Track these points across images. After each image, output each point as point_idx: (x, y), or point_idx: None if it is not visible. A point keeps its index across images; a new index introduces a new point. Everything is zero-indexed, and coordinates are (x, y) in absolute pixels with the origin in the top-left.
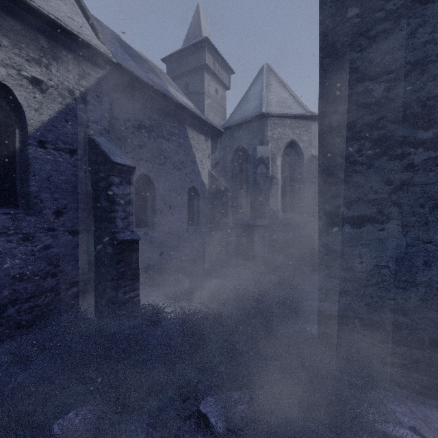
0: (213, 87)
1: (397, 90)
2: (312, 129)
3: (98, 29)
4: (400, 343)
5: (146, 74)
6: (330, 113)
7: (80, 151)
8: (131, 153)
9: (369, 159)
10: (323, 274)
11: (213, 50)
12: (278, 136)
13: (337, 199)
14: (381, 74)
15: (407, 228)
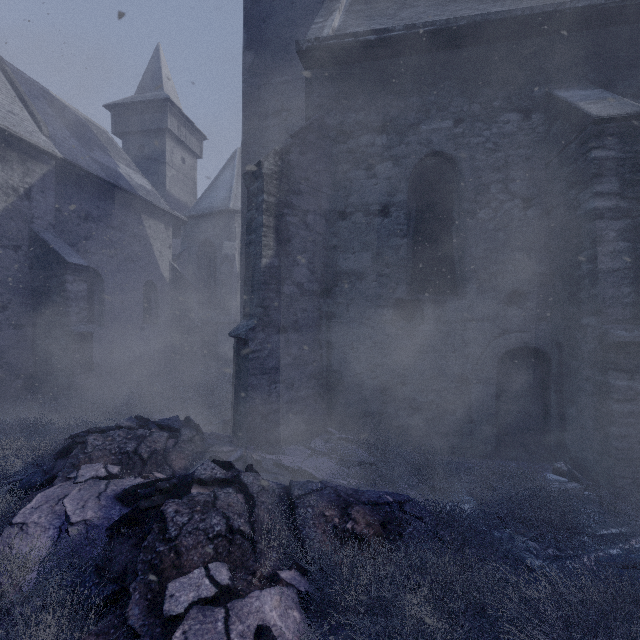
0: (179, 155)
1: None
2: None
3: (40, 119)
4: None
5: (92, 155)
6: None
7: (25, 247)
8: (76, 246)
9: None
10: None
11: (179, 112)
12: None
13: None
14: None
15: None
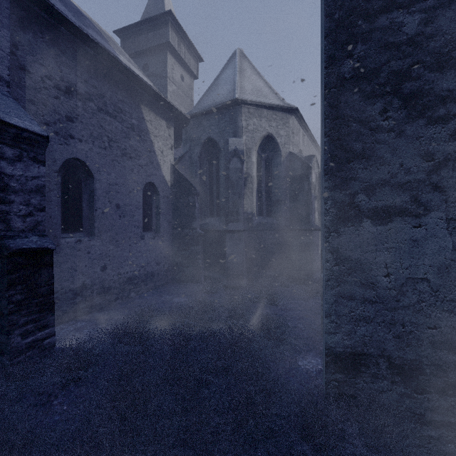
0: (179, 72)
1: (439, 23)
2: (290, 123)
3: None
4: (446, 391)
5: (83, 27)
6: (341, 58)
7: None
8: (53, 126)
9: (399, 123)
10: (332, 293)
11: (178, 29)
12: (253, 128)
13: (352, 183)
14: (415, 1)
15: (454, 222)
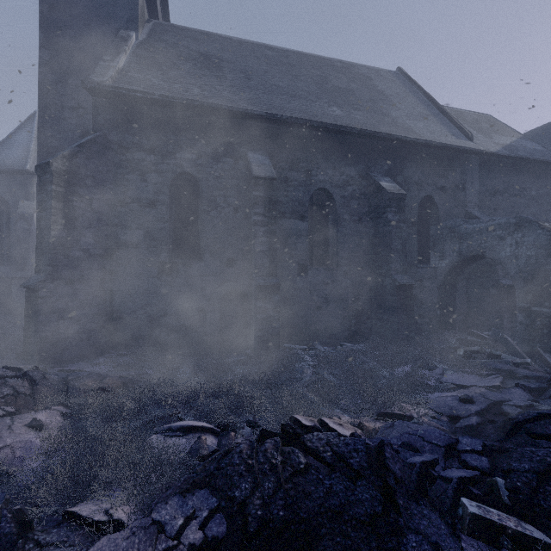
0: None
1: None
2: None
3: None
4: None
5: None
6: None
7: None
8: None
9: None
10: None
11: None
12: None
13: None
14: None
15: None
